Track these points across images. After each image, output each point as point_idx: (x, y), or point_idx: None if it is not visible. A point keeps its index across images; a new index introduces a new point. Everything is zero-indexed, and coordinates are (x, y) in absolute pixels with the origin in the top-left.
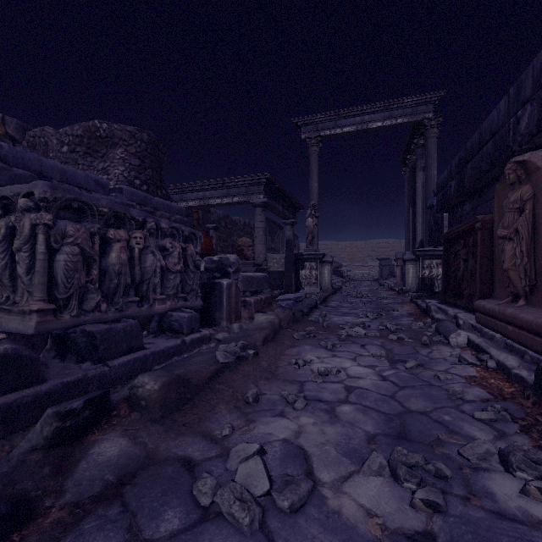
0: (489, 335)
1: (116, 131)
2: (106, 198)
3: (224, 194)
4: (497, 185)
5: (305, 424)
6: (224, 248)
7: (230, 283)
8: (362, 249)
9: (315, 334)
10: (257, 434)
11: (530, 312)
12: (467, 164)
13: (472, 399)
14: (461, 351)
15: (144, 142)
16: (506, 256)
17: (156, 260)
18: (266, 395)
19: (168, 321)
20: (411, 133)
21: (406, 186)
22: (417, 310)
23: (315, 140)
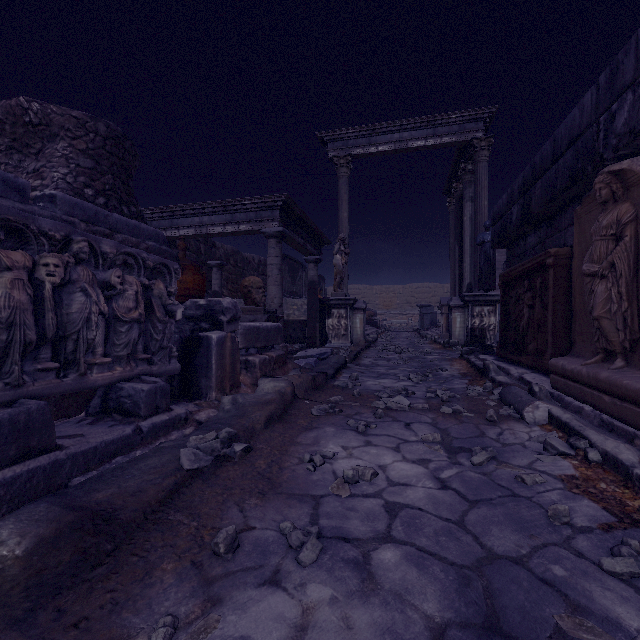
0: (574, 407)
1: (54, 116)
2: (22, 208)
3: (228, 220)
4: (578, 207)
5: (315, 604)
6: (234, 292)
7: (223, 337)
8: (400, 294)
9: (342, 408)
10: (220, 639)
11: (636, 376)
12: (536, 184)
13: (586, 524)
14: (541, 430)
15: (100, 136)
16: (598, 299)
17: (90, 302)
18: (254, 530)
19: (116, 397)
20: (457, 157)
21: (452, 220)
22: (470, 369)
23: (345, 159)
